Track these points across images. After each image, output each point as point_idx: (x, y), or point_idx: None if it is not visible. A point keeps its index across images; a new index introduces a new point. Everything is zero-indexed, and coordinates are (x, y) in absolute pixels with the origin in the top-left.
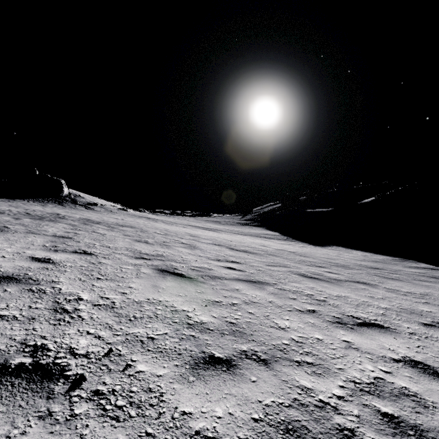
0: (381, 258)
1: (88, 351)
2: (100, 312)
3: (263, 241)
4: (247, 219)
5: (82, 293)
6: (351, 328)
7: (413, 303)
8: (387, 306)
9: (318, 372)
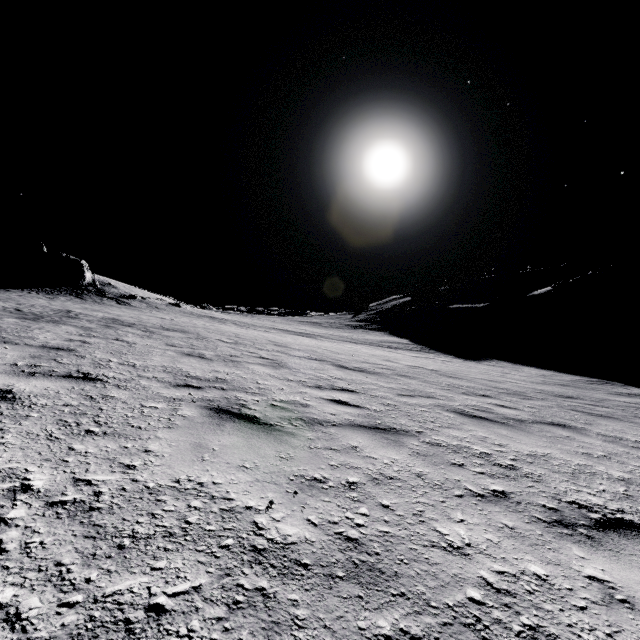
0: (569, 380)
1: None
2: (55, 525)
3: (386, 353)
4: (360, 319)
5: (36, 472)
6: (589, 536)
7: None
8: (623, 474)
9: None
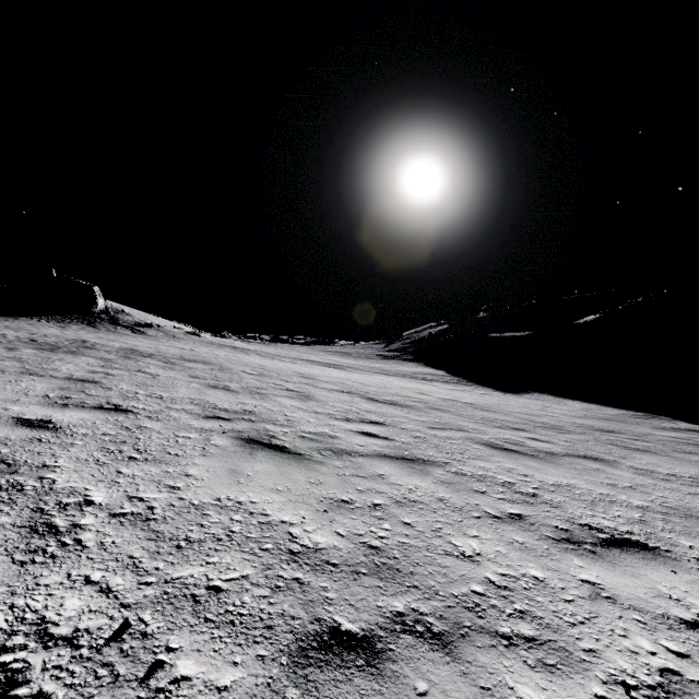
0: (614, 414)
1: (77, 628)
2: (121, 530)
3: (420, 386)
4: (393, 349)
5: (94, 490)
6: (592, 551)
7: (686, 496)
8: (643, 503)
9: (549, 662)
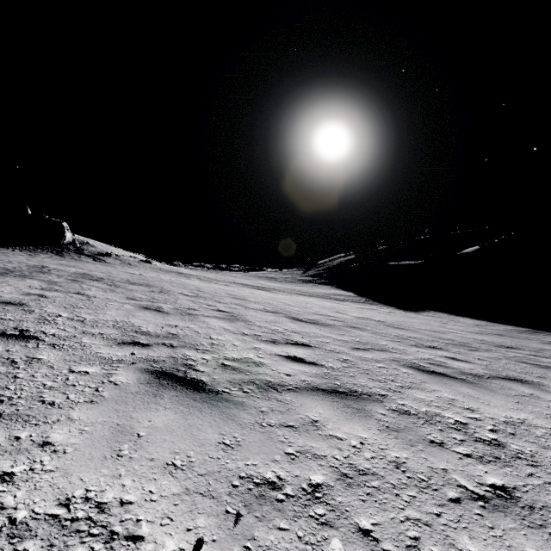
0: (502, 329)
1: None
2: None
3: (335, 305)
4: (310, 274)
5: None
6: None
7: None
8: None
9: None
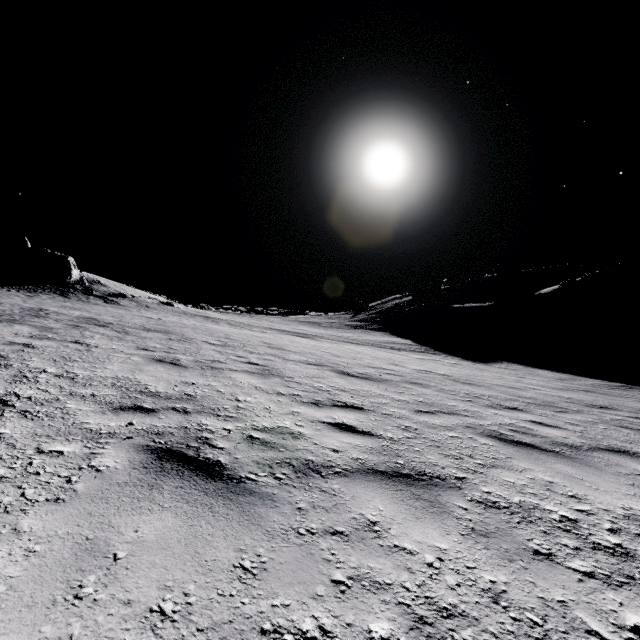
0: (590, 385)
1: None
2: None
3: (390, 355)
4: (361, 319)
5: None
6: None
7: None
8: None
9: None
